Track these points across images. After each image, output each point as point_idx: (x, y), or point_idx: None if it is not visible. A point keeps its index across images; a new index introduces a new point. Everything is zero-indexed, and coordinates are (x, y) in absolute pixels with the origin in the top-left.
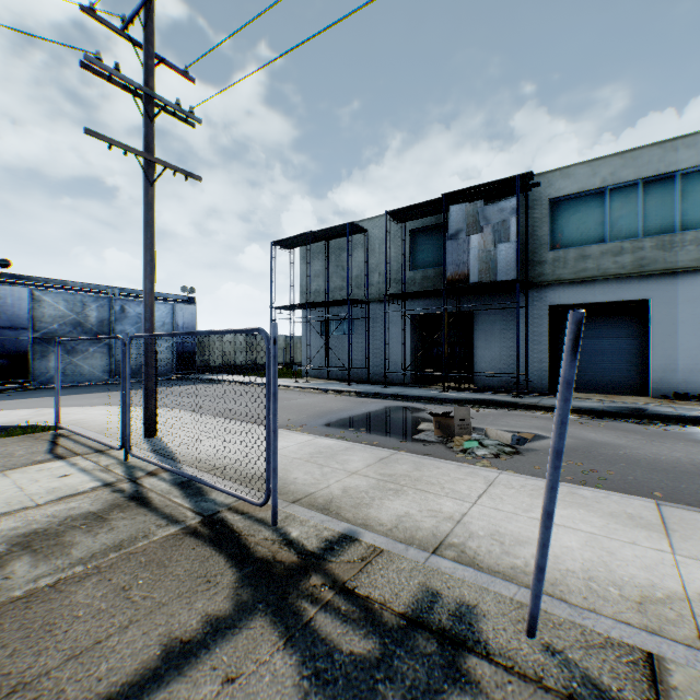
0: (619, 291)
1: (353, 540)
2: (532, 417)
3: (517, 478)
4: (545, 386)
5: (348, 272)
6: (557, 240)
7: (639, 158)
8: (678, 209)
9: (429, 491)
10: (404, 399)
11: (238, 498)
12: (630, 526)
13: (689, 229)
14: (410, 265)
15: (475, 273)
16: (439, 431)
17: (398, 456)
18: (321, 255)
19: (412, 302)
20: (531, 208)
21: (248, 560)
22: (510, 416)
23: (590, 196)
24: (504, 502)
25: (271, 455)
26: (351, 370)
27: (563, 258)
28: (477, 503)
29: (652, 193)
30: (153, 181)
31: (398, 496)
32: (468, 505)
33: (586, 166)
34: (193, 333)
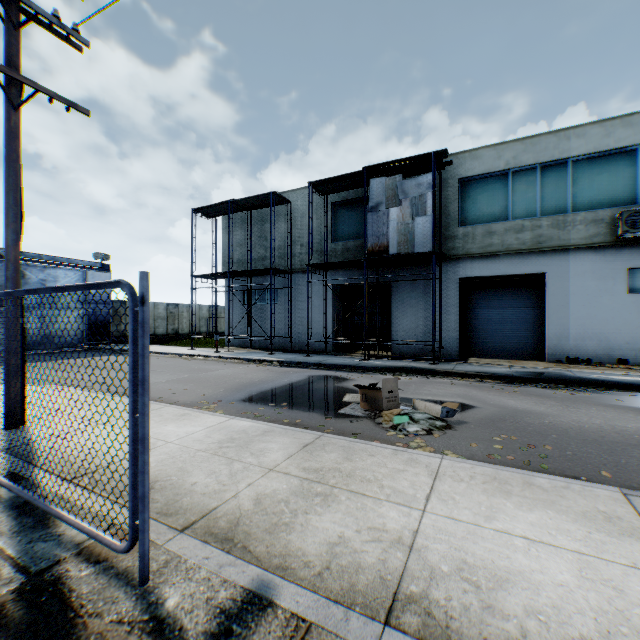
0: (521, 265)
1: (264, 607)
2: (451, 384)
3: (463, 465)
4: (456, 353)
5: (271, 242)
6: (466, 216)
7: (537, 144)
8: (570, 192)
9: (365, 494)
10: (326, 368)
11: (93, 536)
12: (616, 534)
13: (579, 210)
14: (332, 237)
15: (394, 245)
16: (365, 404)
17: (325, 440)
18: (243, 225)
19: (334, 273)
20: (443, 186)
21: None
22: (430, 383)
23: (495, 177)
24: (459, 505)
25: (138, 476)
26: (274, 339)
27: (472, 234)
28: (427, 510)
29: (548, 176)
30: (19, 104)
31: (328, 504)
32: (417, 515)
33: (492, 150)
34: (34, 290)
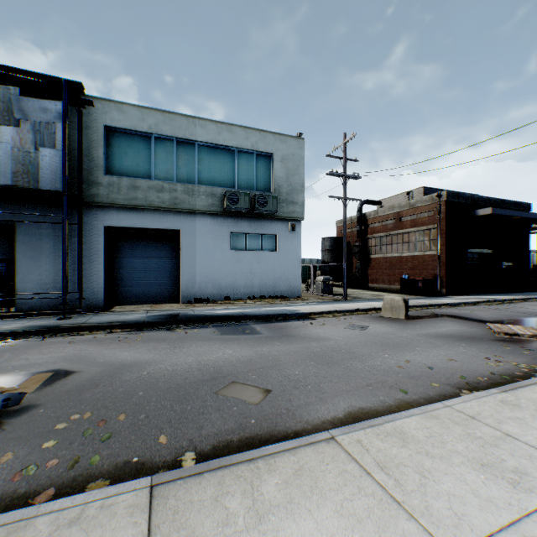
0: (162, 221)
1: None
2: (70, 342)
3: None
4: (102, 302)
5: None
6: (113, 166)
7: (175, 121)
8: (197, 168)
9: None
10: None
11: None
12: None
13: (203, 184)
14: None
15: (8, 174)
16: None
17: None
18: None
19: None
20: (87, 127)
21: None
22: (41, 346)
23: (141, 137)
24: None
25: None
26: None
27: (119, 184)
28: None
29: (183, 151)
30: None
31: None
32: None
33: (138, 110)
34: None
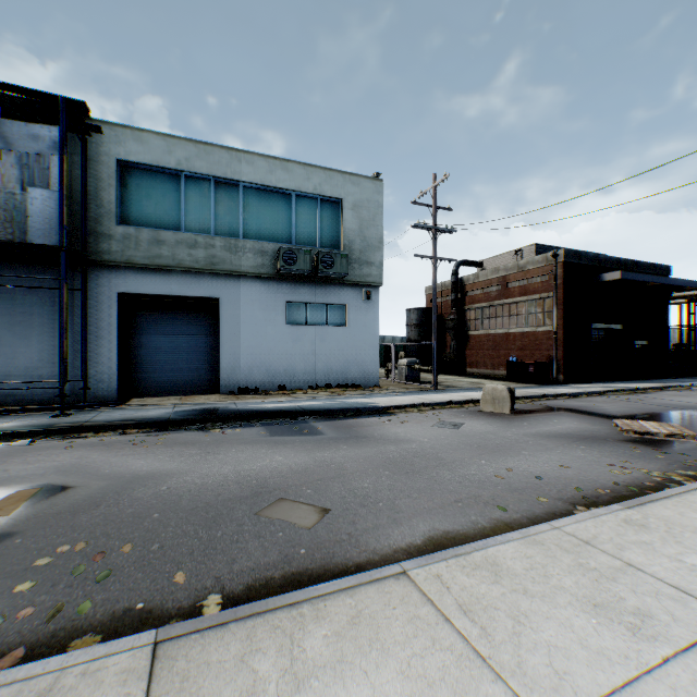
0: (195, 286)
1: None
2: (66, 448)
3: None
4: (114, 393)
5: None
6: (129, 213)
7: (212, 154)
8: (243, 217)
9: None
10: None
11: None
12: None
13: (250, 238)
14: None
15: None
16: None
17: None
18: None
19: None
20: (94, 161)
21: None
22: (26, 453)
23: (167, 175)
24: None
25: None
26: None
27: (137, 238)
28: None
29: (223, 194)
30: None
31: None
32: None
33: (163, 140)
34: None
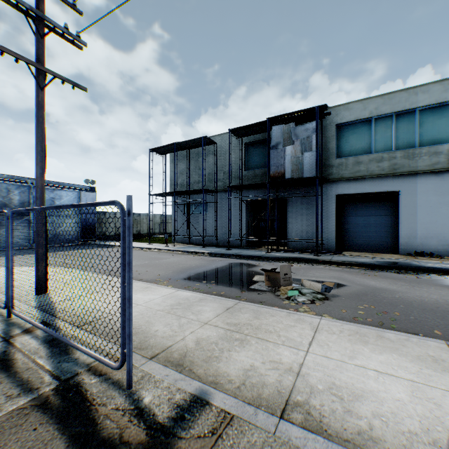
0: (380, 185)
1: (204, 404)
2: (329, 269)
3: (335, 323)
4: (333, 248)
5: (203, 171)
6: (341, 151)
7: (393, 98)
8: (417, 132)
9: (268, 340)
10: (241, 258)
11: (97, 359)
12: (439, 370)
13: (424, 145)
14: (245, 166)
15: (289, 172)
16: (268, 282)
17: (241, 306)
18: (184, 159)
19: (246, 192)
20: (324, 130)
21: (92, 443)
22: (314, 269)
23: (362, 123)
24: (331, 349)
25: (126, 321)
26: (205, 237)
27: (345, 163)
28: (309, 351)
29: (401, 121)
30: (44, 86)
31: (243, 346)
32: (303, 354)
33: (360, 103)
34: (59, 206)
